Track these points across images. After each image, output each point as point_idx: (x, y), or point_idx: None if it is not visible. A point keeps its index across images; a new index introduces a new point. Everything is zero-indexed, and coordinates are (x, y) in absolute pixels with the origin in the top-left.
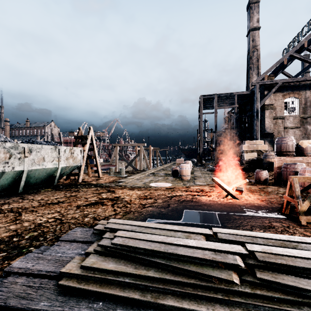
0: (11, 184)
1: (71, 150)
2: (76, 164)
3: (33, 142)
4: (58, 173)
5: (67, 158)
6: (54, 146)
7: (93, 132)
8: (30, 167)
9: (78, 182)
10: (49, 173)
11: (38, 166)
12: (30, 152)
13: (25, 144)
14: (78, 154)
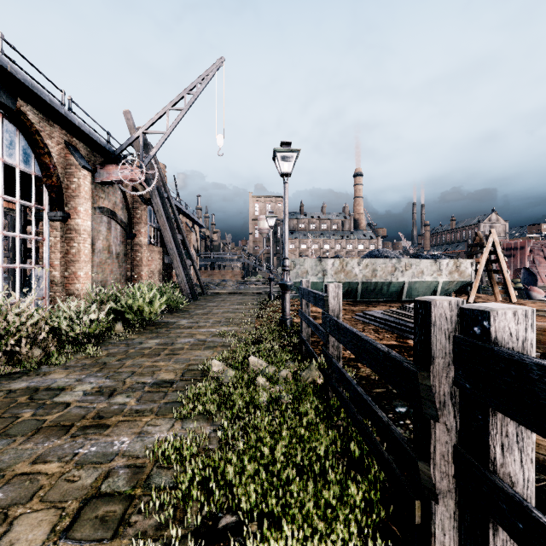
0: (397, 293)
1: (455, 263)
2: (463, 280)
3: (419, 256)
4: (438, 288)
5: (451, 272)
6: (433, 259)
7: (495, 236)
8: (410, 279)
9: (468, 302)
10: (430, 287)
11: (417, 279)
12: (410, 266)
13: (405, 259)
14: (467, 268)
